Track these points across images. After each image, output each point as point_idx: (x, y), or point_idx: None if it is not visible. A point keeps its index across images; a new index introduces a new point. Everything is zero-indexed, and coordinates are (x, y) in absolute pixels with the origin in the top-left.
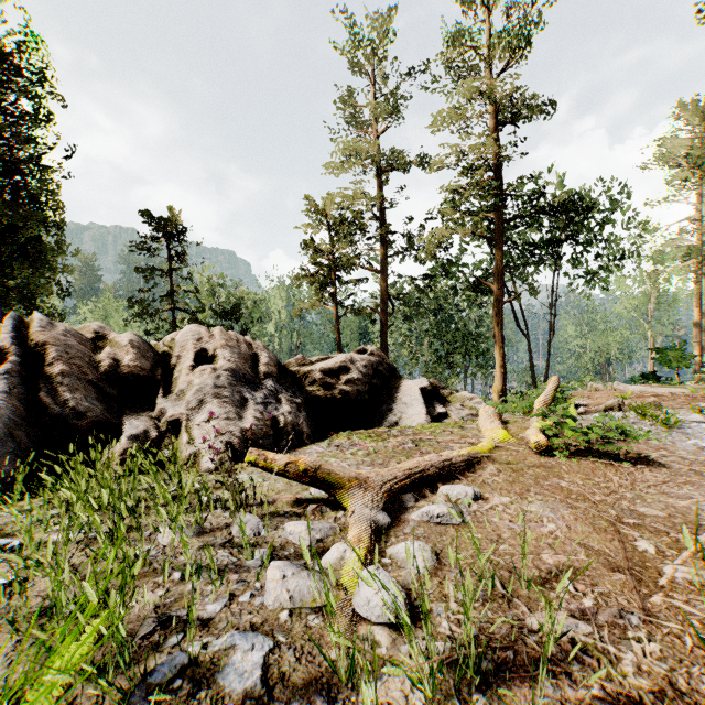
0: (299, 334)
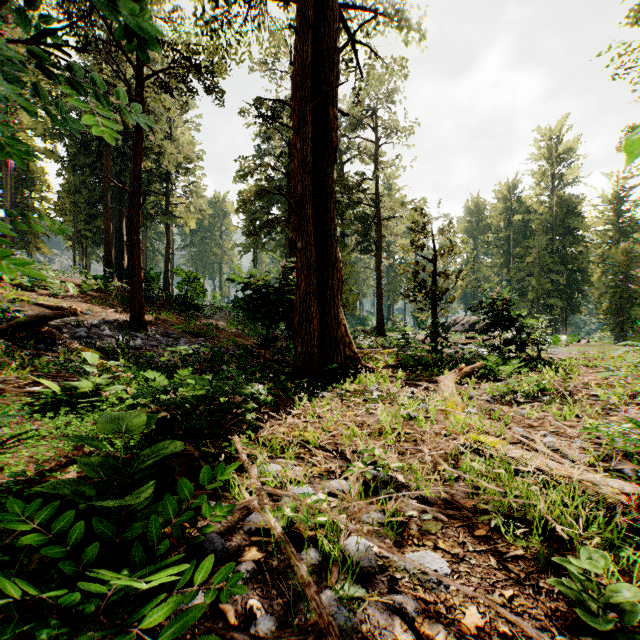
0: None
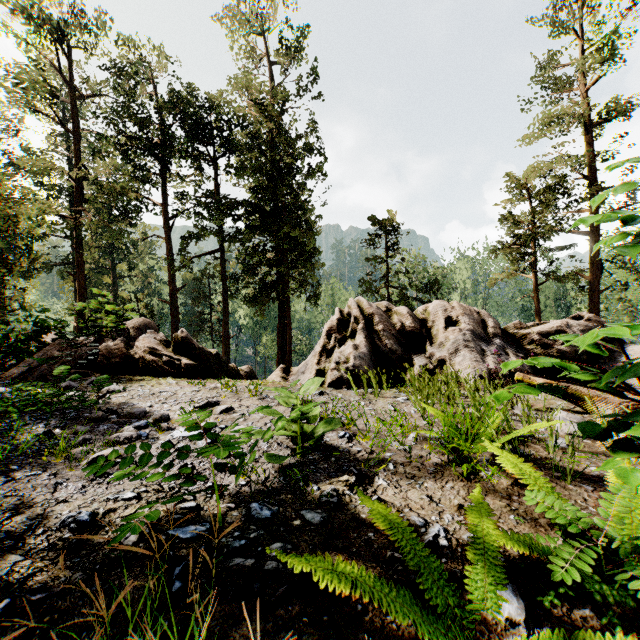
0: (483, 302)
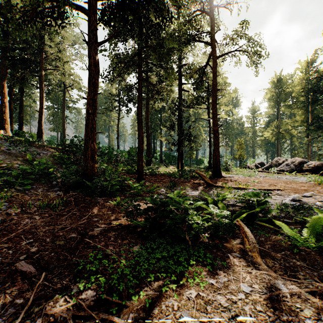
0: None
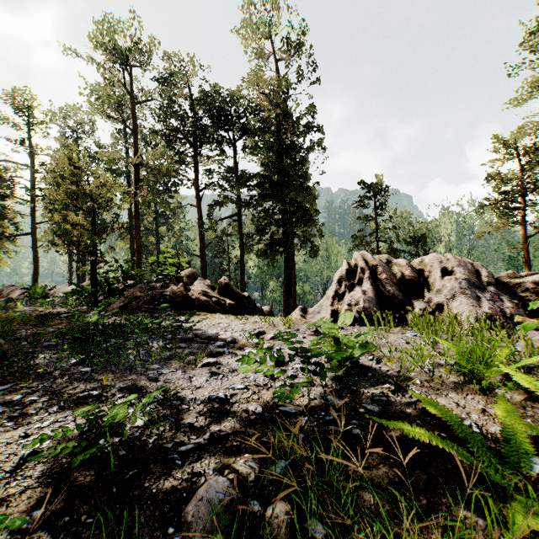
0: (468, 253)
